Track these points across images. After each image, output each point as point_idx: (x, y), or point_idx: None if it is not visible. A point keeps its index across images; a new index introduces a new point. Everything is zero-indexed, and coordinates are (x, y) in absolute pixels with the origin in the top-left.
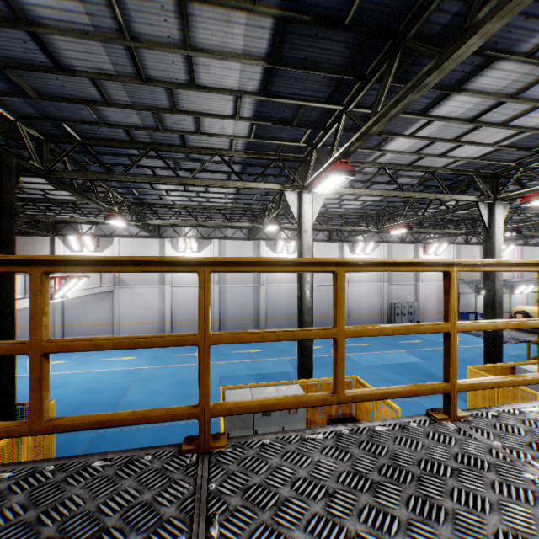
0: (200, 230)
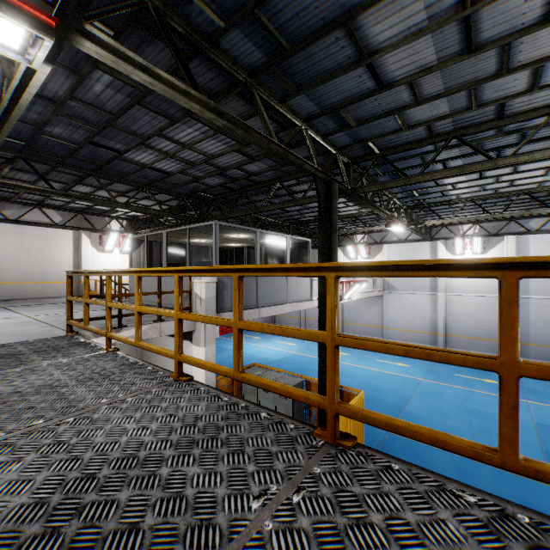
0: (485, 225)
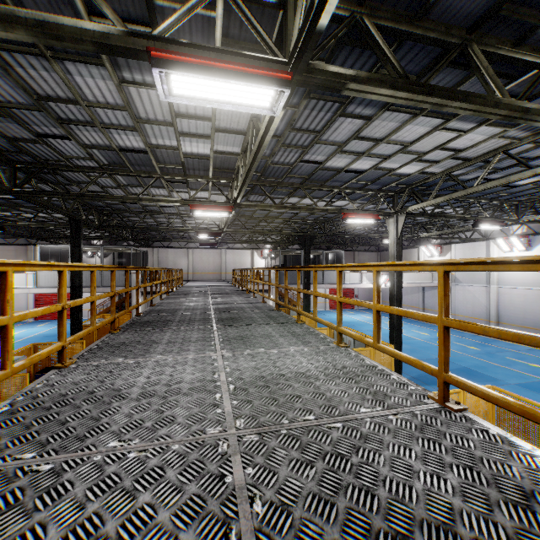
0: (530, 225)
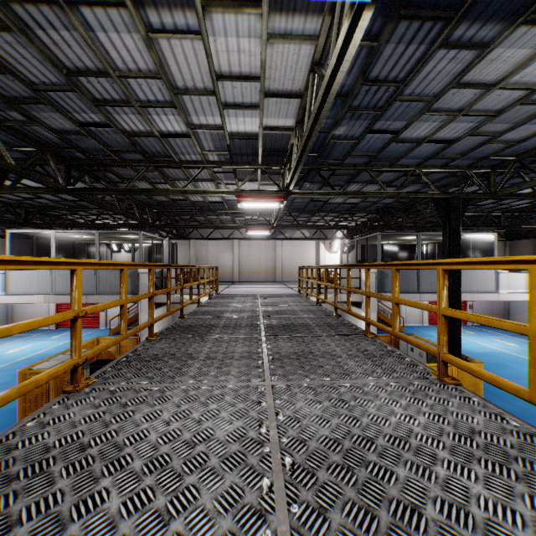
0: None
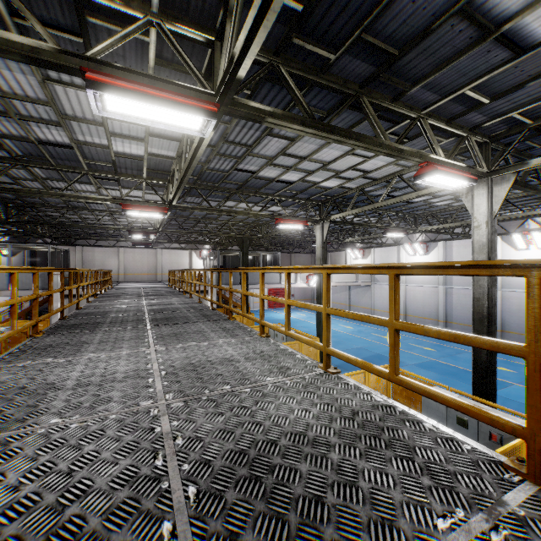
0: (428, 234)
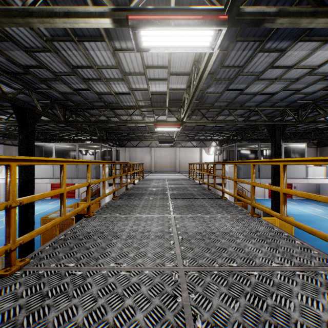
0: None
